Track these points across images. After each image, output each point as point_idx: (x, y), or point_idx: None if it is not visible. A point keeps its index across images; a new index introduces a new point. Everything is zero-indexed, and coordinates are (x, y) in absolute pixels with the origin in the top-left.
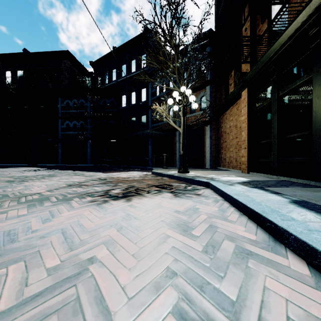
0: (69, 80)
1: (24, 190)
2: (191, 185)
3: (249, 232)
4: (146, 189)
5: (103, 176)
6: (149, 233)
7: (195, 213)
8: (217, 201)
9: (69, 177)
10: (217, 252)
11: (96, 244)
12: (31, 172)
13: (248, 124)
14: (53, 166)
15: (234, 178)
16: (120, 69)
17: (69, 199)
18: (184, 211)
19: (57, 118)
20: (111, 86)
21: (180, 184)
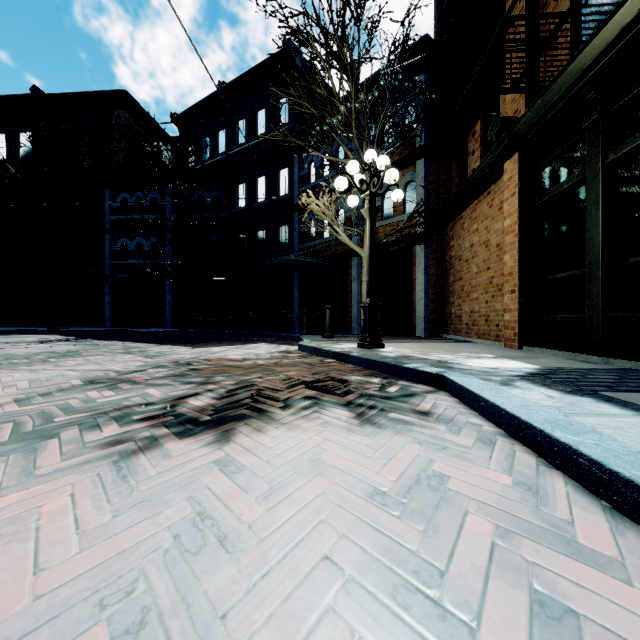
0: (129, 153)
1: None
2: (395, 380)
3: None
4: (280, 395)
5: (186, 355)
6: None
7: (441, 504)
8: (489, 442)
9: (109, 358)
10: None
11: None
12: (34, 345)
13: (519, 236)
14: (91, 331)
15: (499, 362)
16: (233, 129)
17: (50, 432)
18: (400, 495)
19: (102, 232)
20: (216, 164)
21: (368, 379)
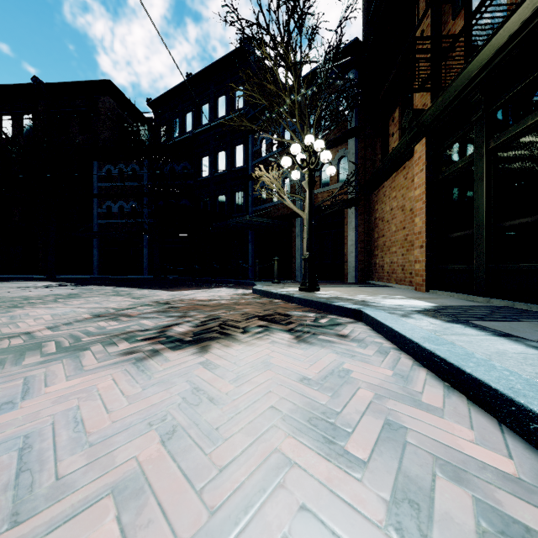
0: (112, 131)
1: (4, 326)
2: (326, 315)
3: (487, 446)
4: (240, 325)
5: (164, 297)
6: (240, 450)
7: (344, 384)
8: (385, 353)
9: (104, 299)
10: (430, 528)
11: (94, 492)
12: (40, 289)
13: (426, 203)
14: (83, 278)
15: (406, 301)
16: (198, 112)
17: (82, 347)
18: (320, 380)
19: (91, 196)
20: (184, 140)
21: (306, 314)
